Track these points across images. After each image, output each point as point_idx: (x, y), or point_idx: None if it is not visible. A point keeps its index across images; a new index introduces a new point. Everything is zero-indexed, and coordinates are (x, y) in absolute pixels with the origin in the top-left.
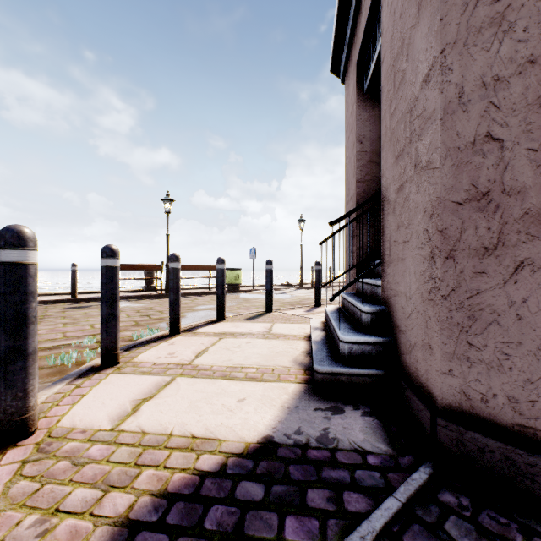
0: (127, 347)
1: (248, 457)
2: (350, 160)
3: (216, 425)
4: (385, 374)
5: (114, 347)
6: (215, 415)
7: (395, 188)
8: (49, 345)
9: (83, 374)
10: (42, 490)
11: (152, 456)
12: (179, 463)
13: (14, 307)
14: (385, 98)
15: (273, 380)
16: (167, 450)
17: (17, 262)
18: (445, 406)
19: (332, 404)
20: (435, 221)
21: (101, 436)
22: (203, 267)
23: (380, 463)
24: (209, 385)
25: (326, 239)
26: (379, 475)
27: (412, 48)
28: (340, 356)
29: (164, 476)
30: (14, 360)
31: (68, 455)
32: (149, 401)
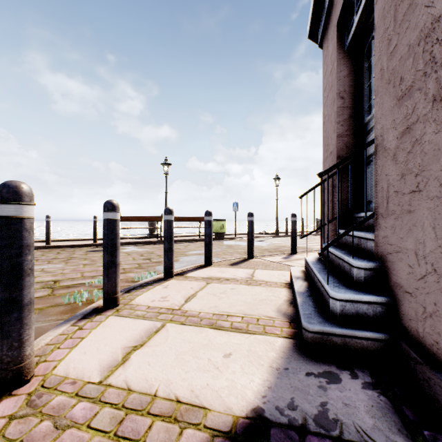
0: (127, 289)
1: (236, 439)
2: (329, 117)
3: (202, 387)
4: (386, 339)
5: (114, 290)
6: (201, 373)
7: (396, 132)
8: (69, 283)
9: (87, 315)
10: None
11: (133, 425)
12: (160, 439)
13: (10, 260)
14: (379, 40)
15: (258, 333)
16: (150, 417)
17: (12, 216)
18: None
19: (325, 368)
20: None
21: (89, 390)
22: (194, 218)
23: None
24: (196, 334)
25: (306, 193)
26: None
27: None
28: (330, 313)
29: None
30: (10, 311)
31: (53, 413)
32: (139, 349)
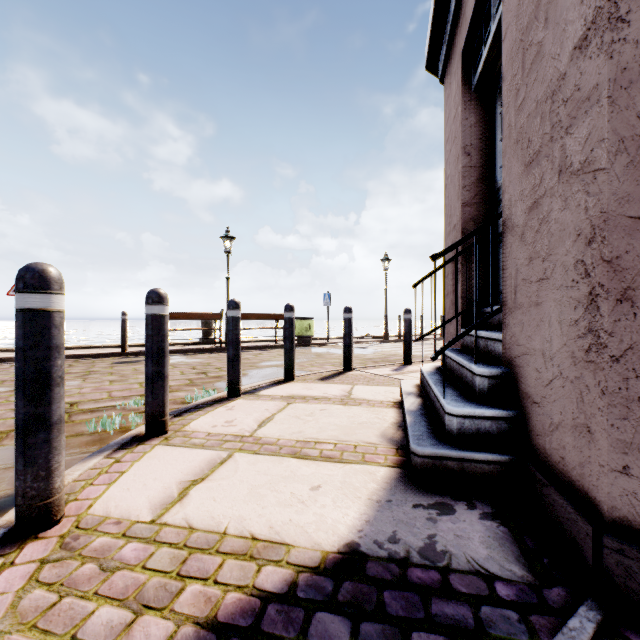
0: (177, 411)
1: (325, 574)
2: (452, 178)
3: (283, 523)
4: (511, 461)
5: (161, 412)
6: (282, 508)
7: (524, 206)
8: (92, 406)
9: (124, 445)
10: (59, 605)
11: (200, 564)
12: (234, 577)
13: (35, 365)
14: (507, 87)
15: (356, 462)
16: (220, 555)
17: (38, 309)
18: (617, 519)
19: (437, 499)
20: (598, 246)
21: (139, 530)
22: (268, 316)
23: (516, 597)
24: (274, 464)
25: (422, 280)
26: (516, 617)
27: (554, 7)
28: (446, 433)
29: (214, 595)
30: (35, 431)
31: (97, 555)
32: (199, 483)
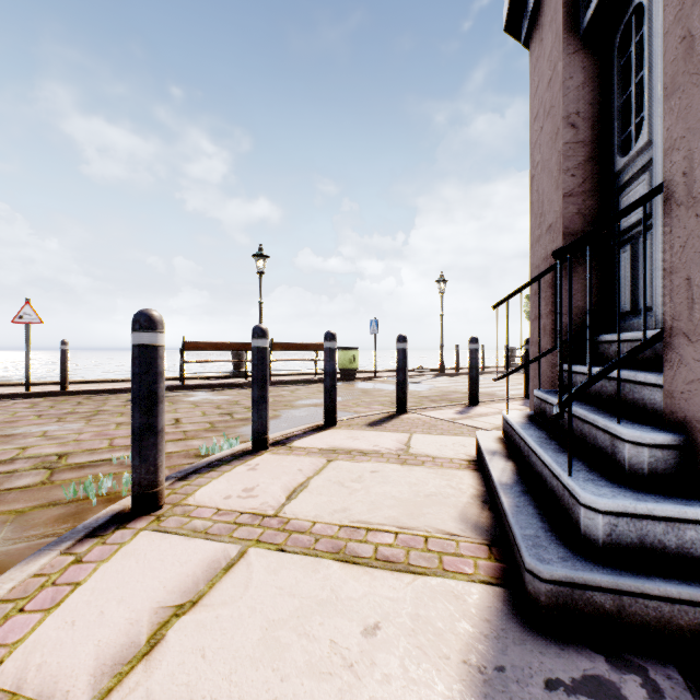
0: (183, 472)
1: None
2: (545, 164)
3: None
4: None
5: (153, 480)
6: (315, 681)
7: None
8: (84, 460)
9: (97, 530)
10: None
11: None
12: None
13: None
14: None
15: (431, 571)
16: None
17: None
18: None
19: (585, 667)
20: None
21: None
22: (307, 346)
23: None
24: (305, 574)
25: (507, 298)
26: None
27: None
28: (581, 538)
29: None
30: None
31: None
32: (186, 613)
